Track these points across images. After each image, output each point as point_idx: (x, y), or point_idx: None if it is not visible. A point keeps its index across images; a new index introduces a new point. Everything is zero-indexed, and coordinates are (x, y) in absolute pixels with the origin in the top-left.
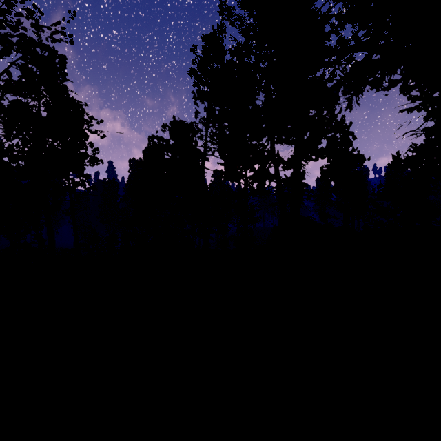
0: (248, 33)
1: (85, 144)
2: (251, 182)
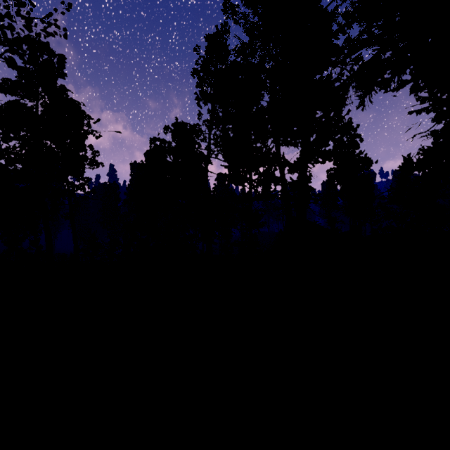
0: (252, 32)
1: (84, 146)
2: (256, 185)
